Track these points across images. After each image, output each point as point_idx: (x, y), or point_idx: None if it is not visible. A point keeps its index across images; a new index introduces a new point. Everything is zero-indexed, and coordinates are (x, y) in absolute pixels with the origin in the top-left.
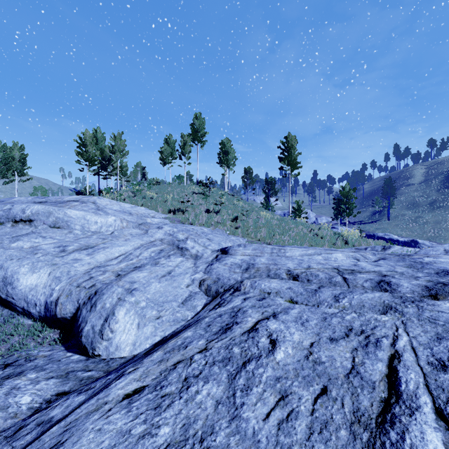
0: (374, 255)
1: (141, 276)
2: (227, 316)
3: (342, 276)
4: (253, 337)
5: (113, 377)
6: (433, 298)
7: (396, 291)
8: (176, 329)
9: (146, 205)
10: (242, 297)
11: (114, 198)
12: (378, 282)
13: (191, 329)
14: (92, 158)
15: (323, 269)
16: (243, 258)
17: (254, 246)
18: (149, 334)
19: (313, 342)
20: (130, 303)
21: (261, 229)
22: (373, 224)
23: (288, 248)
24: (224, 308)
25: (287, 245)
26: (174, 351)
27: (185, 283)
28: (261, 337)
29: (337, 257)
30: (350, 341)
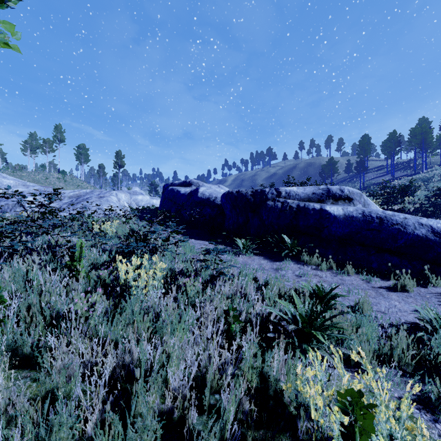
0: None
1: None
2: None
3: None
4: None
5: None
6: None
7: None
8: None
9: (22, 180)
10: None
11: None
12: None
13: None
14: None
15: None
16: None
17: None
18: None
19: None
20: None
21: None
22: None
23: None
24: None
25: None
26: None
27: None
28: None
29: None
30: None
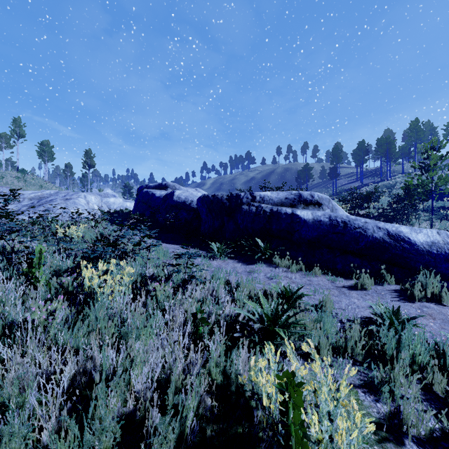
0: None
1: None
2: None
3: None
4: None
5: None
6: None
7: None
8: None
9: None
10: None
11: None
12: None
13: None
14: None
15: None
16: None
17: None
18: None
19: None
20: None
21: None
22: None
23: None
24: None
25: None
26: None
27: None
28: None
29: None
30: None
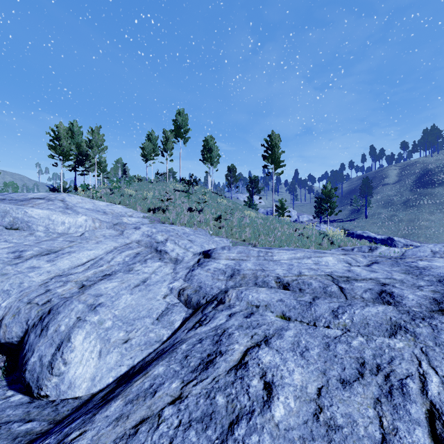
0: (364, 257)
1: (109, 287)
2: (209, 342)
3: (337, 285)
4: (242, 377)
5: (52, 441)
6: (443, 313)
7: (401, 304)
8: (148, 354)
9: (124, 203)
10: (227, 313)
11: (90, 196)
12: (379, 293)
13: (163, 362)
14: (66, 153)
15: (315, 276)
16: (227, 263)
17: (239, 249)
18: (114, 364)
19: (320, 388)
20: (91, 324)
21: (245, 229)
22: (352, 222)
23: (276, 251)
24: (206, 327)
25: (273, 246)
26: (138, 399)
27: (162, 292)
28: (252, 378)
29: (327, 260)
30: (367, 385)
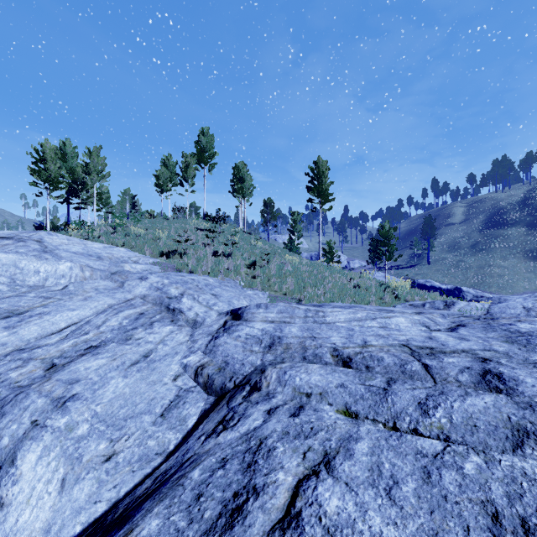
0: (443, 317)
1: (93, 367)
2: (237, 466)
3: (420, 362)
4: None
5: None
6: None
7: (516, 392)
8: (143, 477)
9: (129, 244)
10: (264, 408)
11: (85, 235)
12: (482, 374)
13: (160, 508)
14: (54, 179)
15: (387, 346)
16: (264, 327)
17: (280, 307)
18: (84, 500)
19: None
20: (54, 431)
21: (287, 279)
22: (412, 269)
23: (329, 310)
24: (233, 433)
25: (323, 301)
26: None
27: (172, 372)
28: None
29: (398, 322)
30: None
